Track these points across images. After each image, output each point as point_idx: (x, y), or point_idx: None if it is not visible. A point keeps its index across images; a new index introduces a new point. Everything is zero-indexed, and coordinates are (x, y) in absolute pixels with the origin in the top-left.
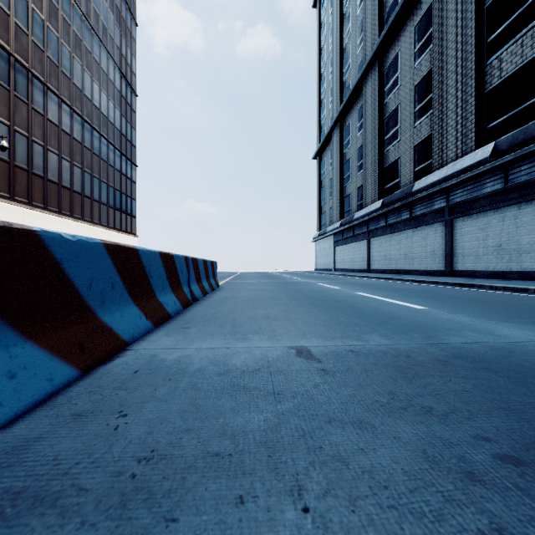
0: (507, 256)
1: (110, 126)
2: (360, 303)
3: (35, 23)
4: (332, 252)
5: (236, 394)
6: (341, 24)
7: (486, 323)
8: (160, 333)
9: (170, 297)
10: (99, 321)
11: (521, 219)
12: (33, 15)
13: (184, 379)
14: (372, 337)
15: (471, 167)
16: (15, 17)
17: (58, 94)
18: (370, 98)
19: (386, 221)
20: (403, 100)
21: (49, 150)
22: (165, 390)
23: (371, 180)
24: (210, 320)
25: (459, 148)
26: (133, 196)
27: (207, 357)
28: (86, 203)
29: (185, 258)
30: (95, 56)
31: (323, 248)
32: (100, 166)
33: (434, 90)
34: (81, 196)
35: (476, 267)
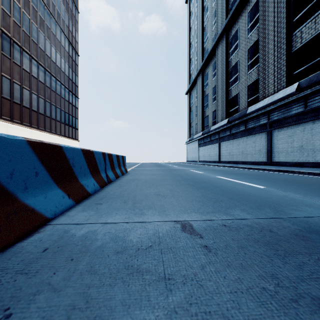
0: (306, 153)
1: (62, 74)
2: (220, 184)
3: (15, 9)
4: (197, 151)
5: (129, 280)
6: (202, 13)
7: (312, 199)
8: (79, 208)
9: (91, 180)
10: (21, 203)
11: (315, 130)
12: (14, 4)
13: (84, 259)
14: (236, 211)
15: (283, 98)
16: (2, 5)
17: (29, 53)
18: (220, 57)
19: (230, 131)
20: (240, 58)
21: (24, 87)
22: (63, 275)
23: (221, 107)
24: (117, 197)
25: (275, 86)
26: (76, 117)
27: (110, 232)
28: (47, 120)
29: (102, 154)
30: (53, 31)
31: (191, 148)
32: (56, 98)
33: (260, 51)
34: (44, 116)
35: (287, 160)
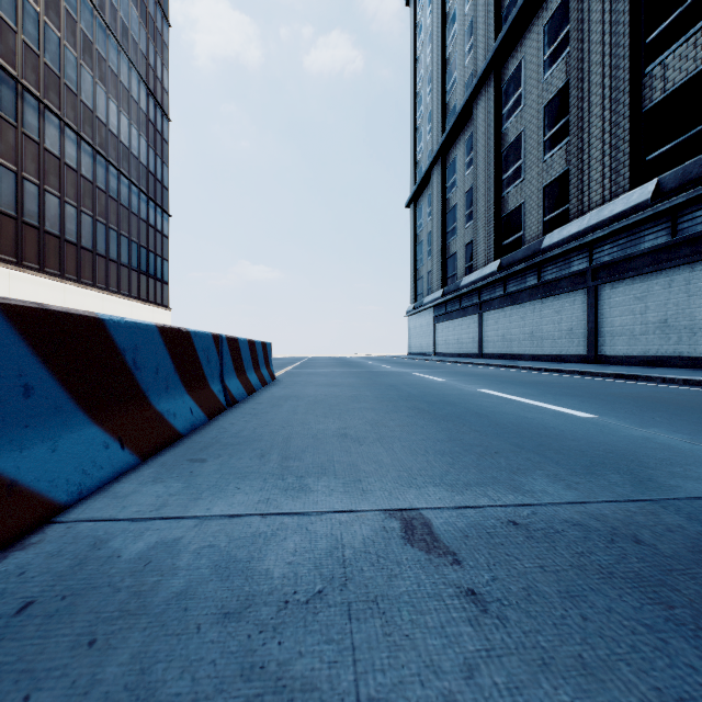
0: (676, 335)
1: (133, 160)
2: (488, 408)
3: (27, 17)
4: (431, 331)
5: None
6: (443, 26)
7: None
8: (146, 473)
9: (183, 401)
10: None
11: (695, 284)
12: (24, 5)
13: (127, 643)
14: (538, 482)
15: (624, 214)
16: None
17: (59, 114)
18: (483, 123)
19: (505, 288)
20: (528, 126)
21: (47, 190)
22: None
23: (484, 234)
24: (245, 443)
25: (606, 188)
26: (164, 256)
27: (213, 547)
28: (99, 264)
29: (214, 338)
30: (112, 65)
31: (419, 326)
32: (119, 214)
33: (571, 110)
34: (92, 255)
35: (631, 351)
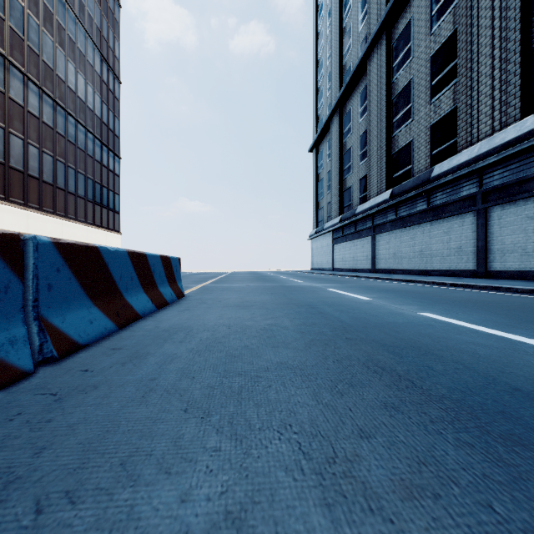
0: None
1: (89, 113)
2: (506, 366)
3: None
4: (330, 251)
5: None
6: (341, 2)
7: None
8: None
9: None
10: None
11: None
12: None
13: None
14: None
15: (517, 140)
16: None
17: (22, 70)
18: (376, 76)
19: (396, 213)
20: (416, 74)
21: (12, 133)
22: None
23: (377, 169)
24: None
25: (496, 119)
26: (116, 190)
27: None
28: (59, 195)
29: None
30: (70, 33)
31: (320, 246)
32: (77, 156)
33: (460, 54)
34: (53, 188)
35: (524, 267)
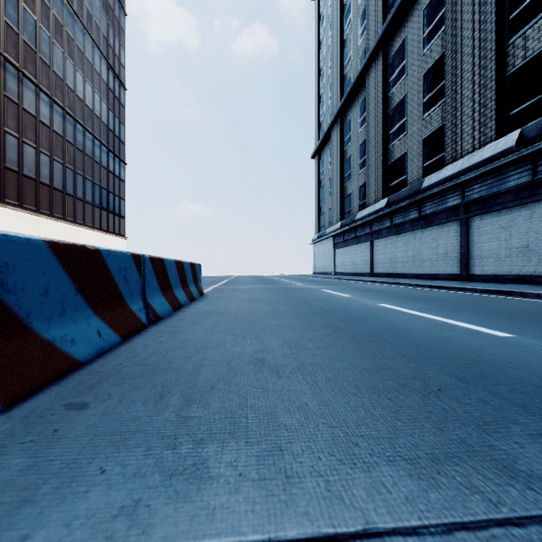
0: (536, 258)
1: (96, 120)
2: (400, 325)
3: (8, 2)
4: (332, 255)
5: None
6: (341, 15)
7: None
8: None
9: (88, 324)
10: None
11: None
12: None
13: None
14: (530, 453)
15: (491, 159)
16: None
17: (35, 81)
18: (374, 90)
19: (392, 221)
20: (410, 91)
21: (25, 142)
22: None
23: (375, 178)
24: (148, 374)
25: (476, 138)
26: (121, 196)
27: None
28: (68, 202)
29: (134, 257)
30: (79, 44)
31: (322, 251)
32: (84, 162)
33: (446, 77)
34: (62, 194)
35: (498, 271)
